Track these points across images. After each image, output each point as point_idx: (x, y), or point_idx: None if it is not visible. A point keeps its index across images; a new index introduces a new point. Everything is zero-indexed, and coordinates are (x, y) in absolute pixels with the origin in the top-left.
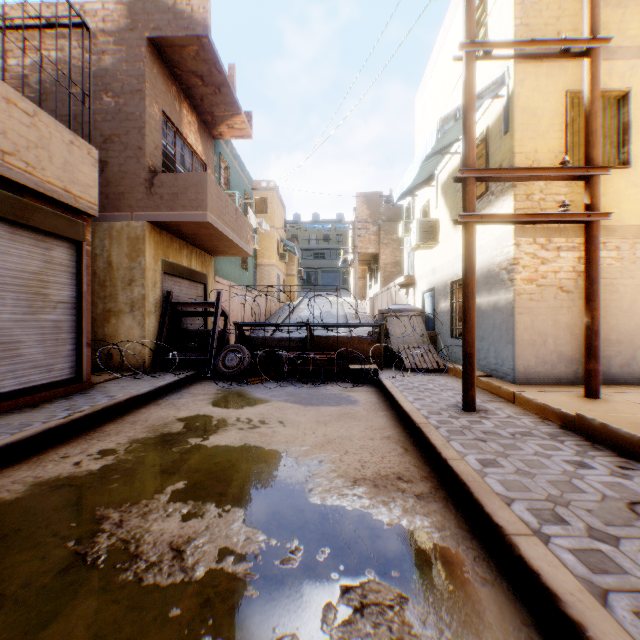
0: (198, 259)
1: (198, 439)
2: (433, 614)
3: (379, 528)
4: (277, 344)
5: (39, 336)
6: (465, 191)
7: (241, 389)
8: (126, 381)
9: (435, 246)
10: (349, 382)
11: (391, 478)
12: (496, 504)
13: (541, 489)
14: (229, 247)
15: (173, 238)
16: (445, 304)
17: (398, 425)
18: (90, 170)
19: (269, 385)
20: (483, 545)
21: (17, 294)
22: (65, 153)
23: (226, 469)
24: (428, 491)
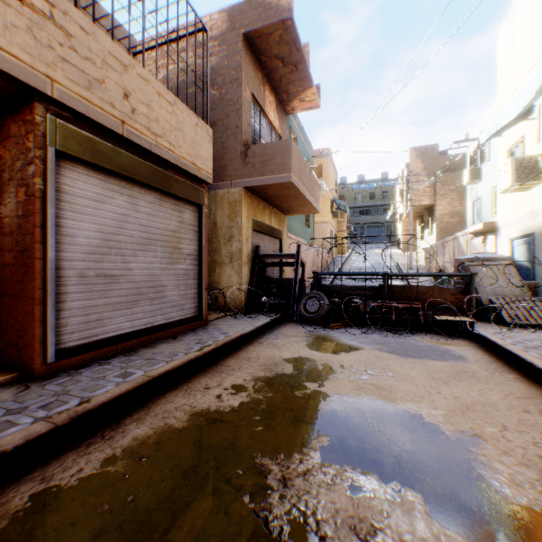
0: (276, 218)
1: (314, 384)
2: None
3: None
4: (350, 292)
5: (175, 281)
6: None
7: (326, 333)
8: (230, 320)
9: (534, 186)
10: (436, 333)
11: None
12: None
13: None
14: (302, 206)
15: (259, 200)
16: None
17: None
18: (207, 146)
19: (351, 331)
20: None
21: (162, 248)
22: (192, 133)
23: (363, 427)
24: None
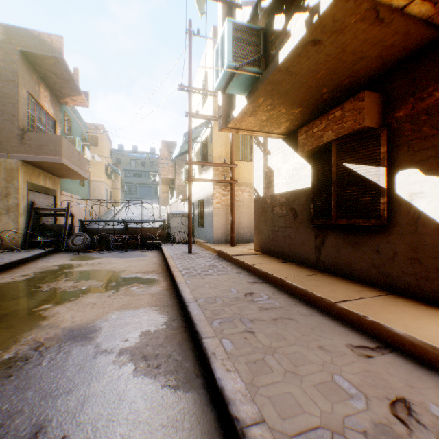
0: (51, 180)
1: (69, 269)
2: (148, 285)
3: (141, 278)
4: (106, 232)
5: None
6: (188, 168)
7: (86, 255)
8: (10, 253)
9: (194, 182)
10: (146, 249)
11: (150, 271)
12: (175, 268)
13: (191, 266)
14: (74, 174)
15: (35, 168)
16: (197, 211)
17: (161, 260)
18: None
19: (102, 252)
20: (169, 278)
21: None
22: None
23: (86, 274)
24: (161, 272)
